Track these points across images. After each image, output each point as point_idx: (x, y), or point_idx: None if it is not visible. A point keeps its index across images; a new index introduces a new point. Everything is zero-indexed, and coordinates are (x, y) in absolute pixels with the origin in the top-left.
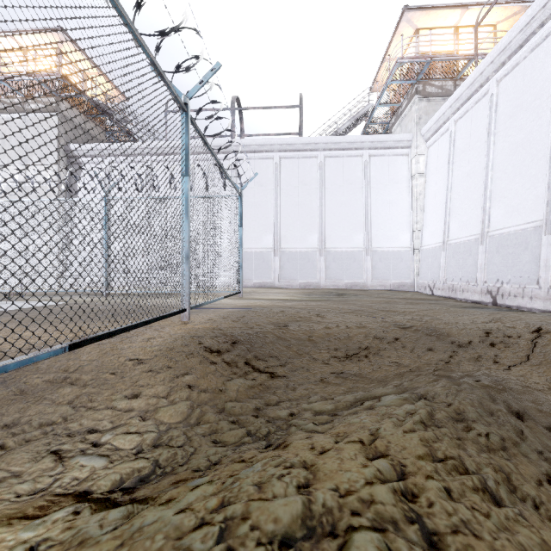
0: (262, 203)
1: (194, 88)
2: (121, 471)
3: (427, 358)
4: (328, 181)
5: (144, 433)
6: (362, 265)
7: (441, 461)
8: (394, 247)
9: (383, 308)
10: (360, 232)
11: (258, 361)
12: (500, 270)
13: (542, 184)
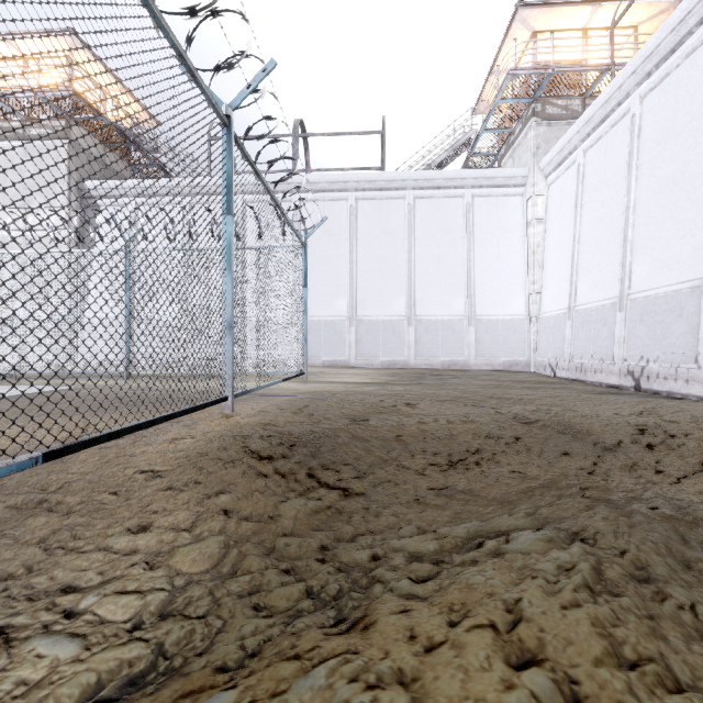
0: (333, 258)
1: (239, 94)
2: (100, 667)
3: (562, 466)
4: (419, 229)
5: (148, 593)
6: (463, 338)
7: (634, 668)
8: (505, 315)
9: (493, 395)
10: (460, 296)
11: (326, 471)
12: (645, 345)
13: (702, 231)
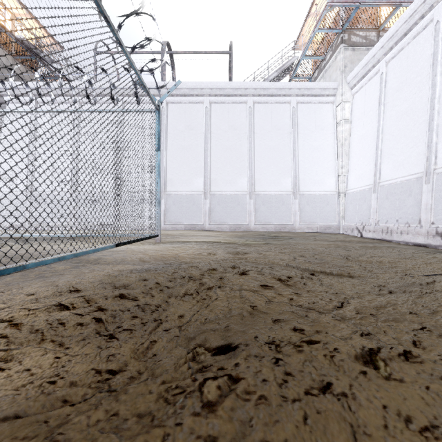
0: (192, 147)
1: None
2: None
3: None
4: (257, 126)
5: None
6: (291, 208)
7: None
8: (321, 191)
9: (348, 257)
10: (288, 176)
11: None
12: None
13: None
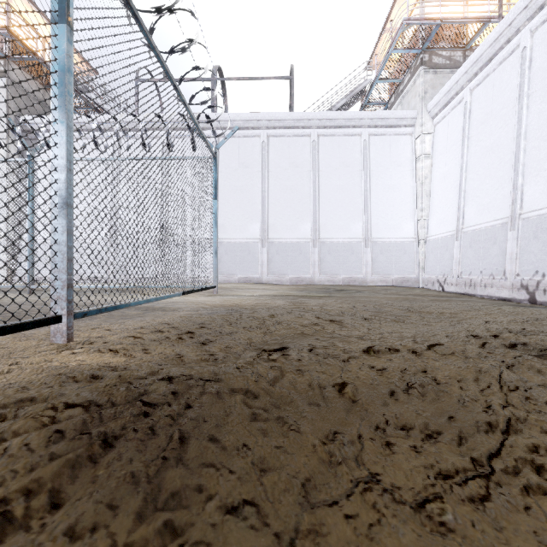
0: (247, 187)
1: None
2: None
3: None
4: (322, 162)
5: None
6: (361, 258)
7: None
8: (397, 238)
9: (410, 308)
10: (358, 221)
11: None
12: (540, 260)
13: None
